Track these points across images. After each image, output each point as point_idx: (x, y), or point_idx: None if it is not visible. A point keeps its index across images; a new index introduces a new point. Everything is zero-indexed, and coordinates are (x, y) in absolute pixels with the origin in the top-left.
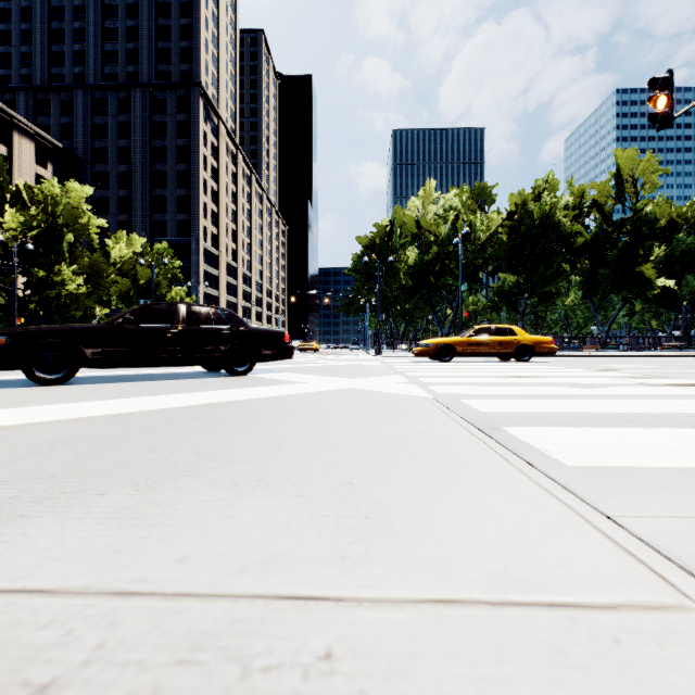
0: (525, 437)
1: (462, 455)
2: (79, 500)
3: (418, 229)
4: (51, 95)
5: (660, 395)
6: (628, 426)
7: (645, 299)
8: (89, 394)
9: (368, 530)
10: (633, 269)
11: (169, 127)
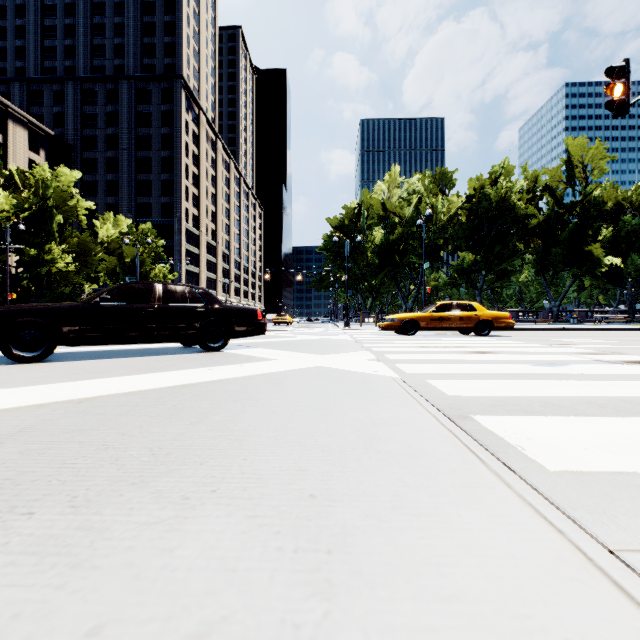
0: (497, 429)
1: (433, 453)
2: (1, 522)
3: (384, 211)
4: (44, 86)
5: (622, 375)
6: (600, 413)
7: (593, 276)
8: (62, 373)
9: (330, 574)
10: (583, 249)
11: (154, 116)
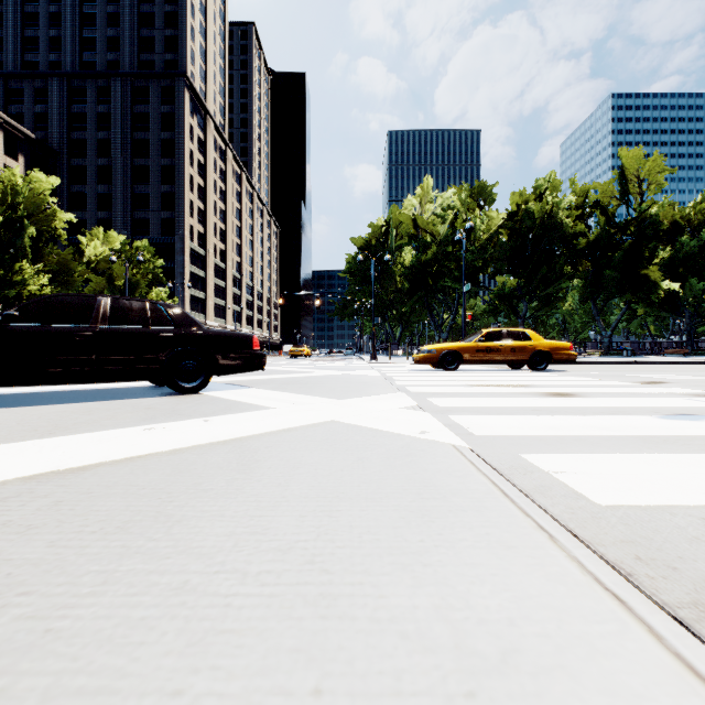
0: None
1: None
2: None
3: (415, 229)
4: (24, 82)
5: None
6: None
7: (648, 303)
8: None
9: None
10: (638, 272)
11: (152, 119)
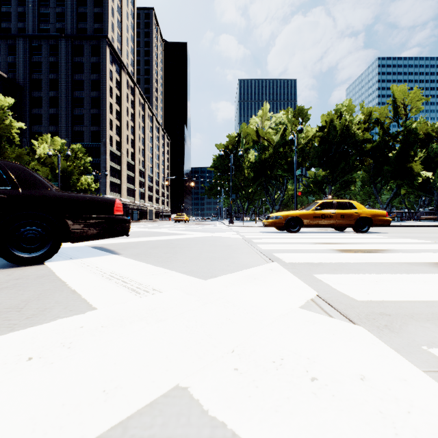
0: None
1: None
2: None
3: (258, 137)
4: (0, 41)
5: None
6: None
7: (410, 186)
8: None
9: None
10: (405, 165)
11: (85, 66)
